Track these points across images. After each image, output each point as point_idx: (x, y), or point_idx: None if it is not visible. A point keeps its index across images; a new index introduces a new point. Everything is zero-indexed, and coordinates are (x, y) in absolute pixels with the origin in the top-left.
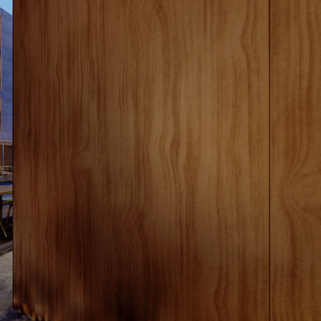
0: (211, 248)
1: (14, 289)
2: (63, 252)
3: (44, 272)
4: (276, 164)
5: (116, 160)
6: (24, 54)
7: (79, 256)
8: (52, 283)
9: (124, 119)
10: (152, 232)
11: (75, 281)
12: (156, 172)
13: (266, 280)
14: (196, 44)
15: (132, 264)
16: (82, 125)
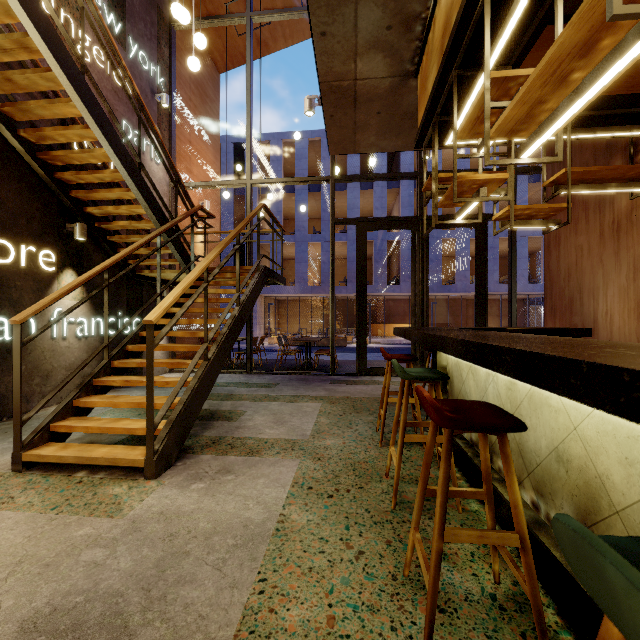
0: None
1: None
2: None
3: None
4: (634, 321)
5: (586, 320)
6: (549, 271)
7: None
8: None
9: (589, 303)
10: None
11: None
12: (600, 325)
13: None
14: (612, 276)
15: None
16: (573, 305)
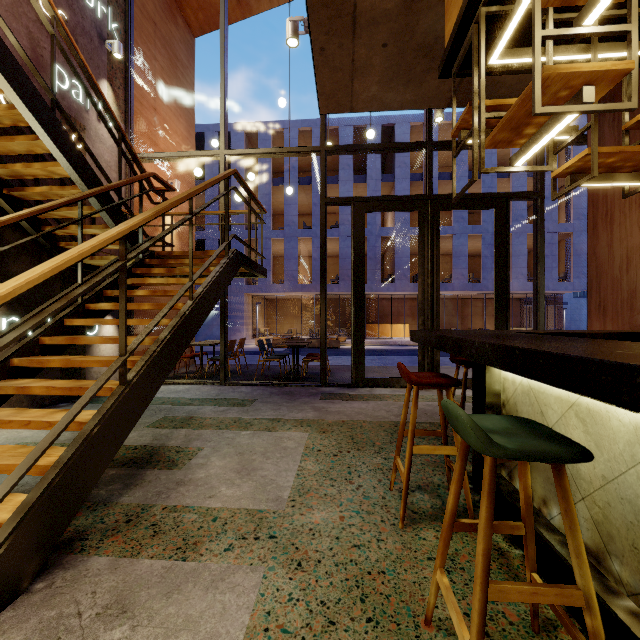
0: None
1: None
2: None
3: None
4: None
5: None
6: (595, 259)
7: None
8: None
9: None
10: None
11: None
12: None
13: None
14: None
15: None
16: (636, 300)
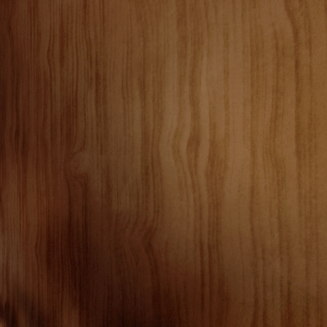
0: (242, 278)
1: (0, 313)
2: (56, 273)
3: (34, 295)
4: None
5: (118, 163)
6: (12, 40)
7: (74, 278)
8: (42, 309)
9: (128, 112)
10: (164, 254)
11: (69, 308)
12: (169, 178)
13: (321, 326)
14: (222, 12)
15: (138, 293)
16: (77, 120)
